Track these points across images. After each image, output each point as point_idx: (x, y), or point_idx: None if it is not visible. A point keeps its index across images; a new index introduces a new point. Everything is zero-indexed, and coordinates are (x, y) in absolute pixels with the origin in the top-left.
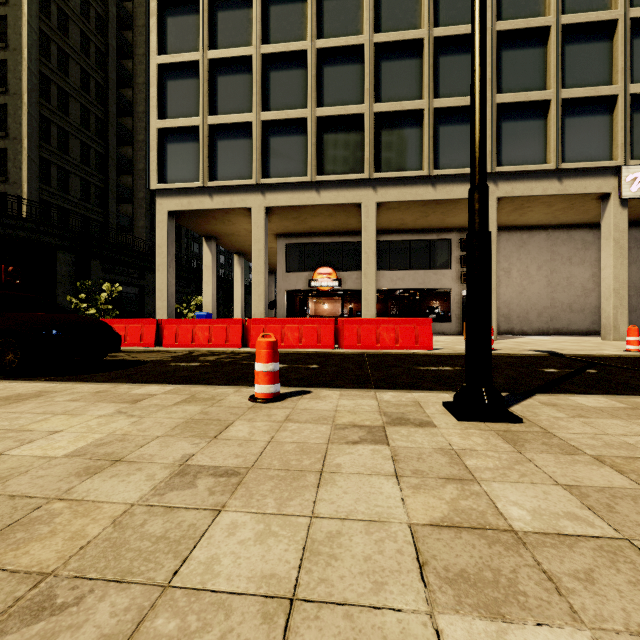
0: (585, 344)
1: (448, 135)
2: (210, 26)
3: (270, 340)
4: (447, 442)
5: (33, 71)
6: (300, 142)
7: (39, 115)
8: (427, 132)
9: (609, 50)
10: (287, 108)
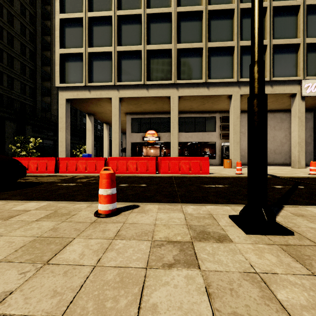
0: (285, 170)
1: (215, 61)
2: None
3: (109, 172)
4: (248, 262)
5: None
6: (138, 63)
7: None
8: (204, 59)
9: (296, 21)
10: (131, 45)
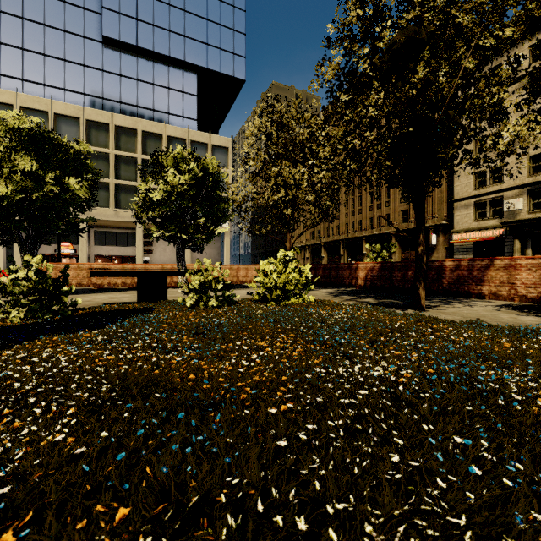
0: None
1: (122, 195)
2: None
3: None
4: None
5: None
6: None
7: None
8: (112, 193)
9: None
10: None
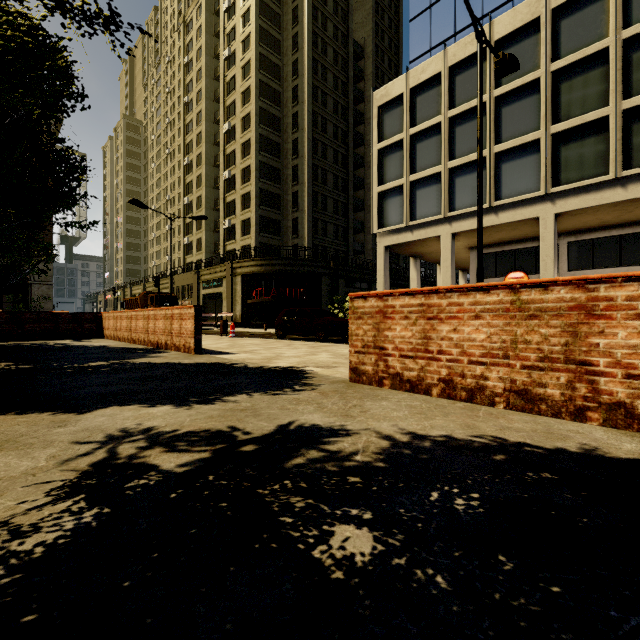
0: None
1: None
2: (411, 110)
3: None
4: None
5: (310, 166)
6: None
7: (312, 191)
8: (613, 136)
9: None
10: (469, 152)
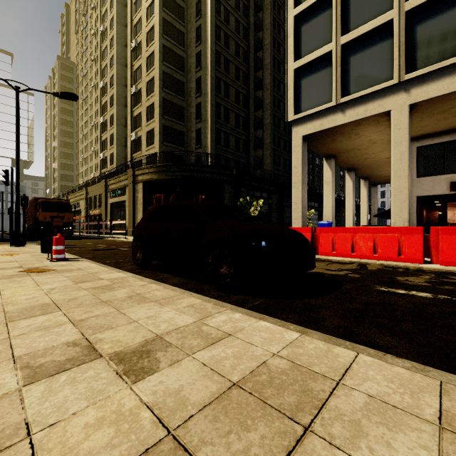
0: None
1: None
2: None
3: None
4: None
5: (212, 77)
6: None
7: (215, 103)
8: None
9: None
10: None
